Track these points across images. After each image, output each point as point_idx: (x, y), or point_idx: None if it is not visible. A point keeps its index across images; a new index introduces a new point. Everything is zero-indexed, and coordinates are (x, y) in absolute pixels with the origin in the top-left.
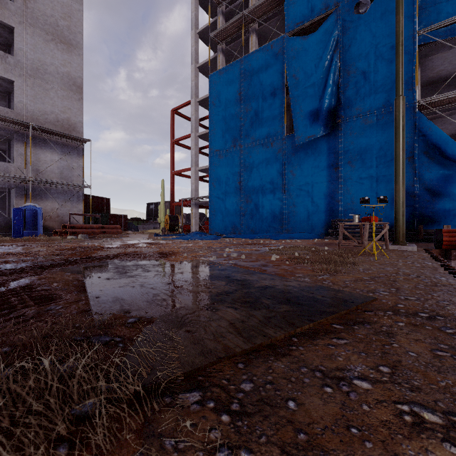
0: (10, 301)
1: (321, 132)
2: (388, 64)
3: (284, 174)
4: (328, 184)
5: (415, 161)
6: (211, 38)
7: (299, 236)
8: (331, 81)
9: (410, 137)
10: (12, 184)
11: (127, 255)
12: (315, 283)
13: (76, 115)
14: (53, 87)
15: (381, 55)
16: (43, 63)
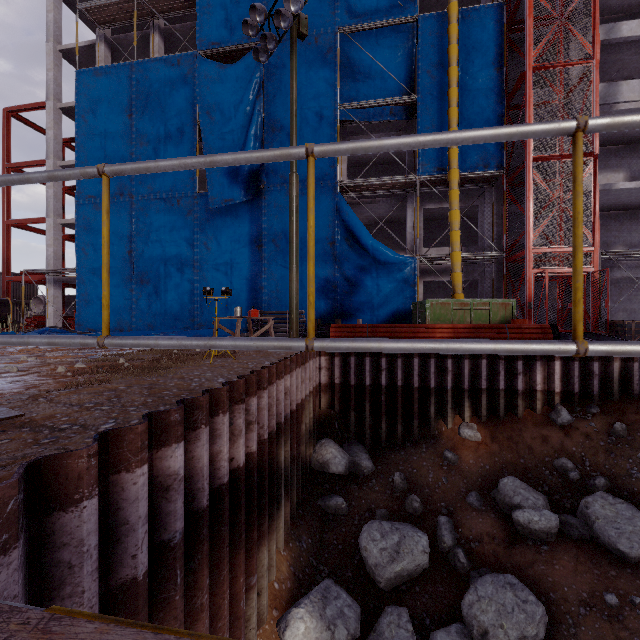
0: None
1: (242, 196)
2: (313, 132)
3: (196, 247)
4: (250, 266)
5: (337, 247)
6: None
7: (210, 334)
8: (253, 134)
9: (332, 220)
10: None
11: None
12: (24, 401)
13: None
14: None
15: (306, 120)
16: None
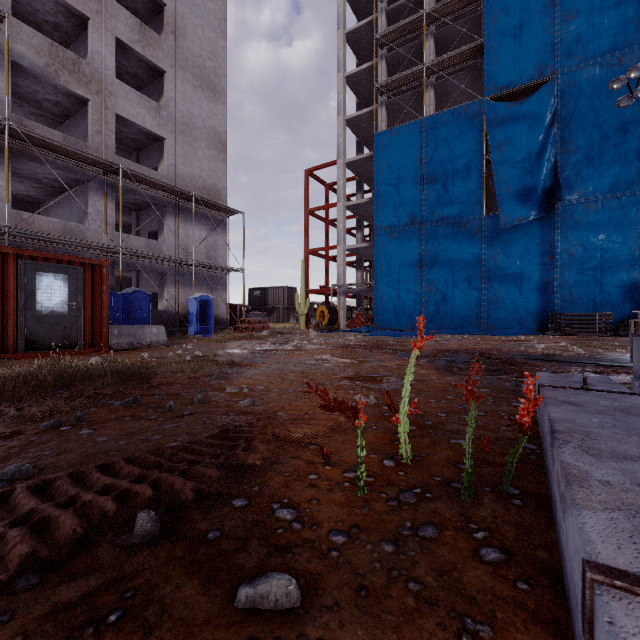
0: None
1: (535, 215)
2: (615, 147)
3: (483, 260)
4: (541, 274)
5: None
6: (360, 84)
7: (514, 332)
8: (548, 159)
9: (639, 227)
10: (165, 268)
11: (468, 351)
12: None
13: (221, 180)
14: (201, 145)
15: (607, 136)
16: (191, 116)
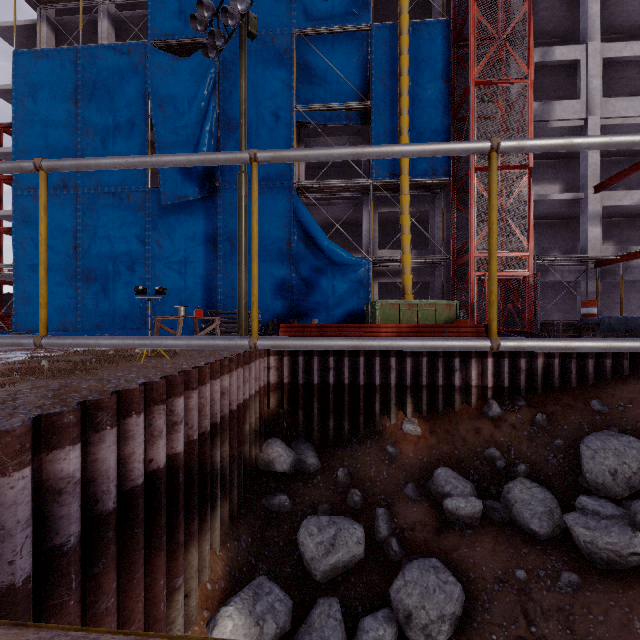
0: None
1: (196, 194)
2: (269, 131)
3: (148, 244)
4: (205, 265)
5: (293, 248)
6: None
7: (161, 334)
8: (208, 130)
9: (289, 221)
10: None
11: None
12: None
13: None
14: None
15: (263, 119)
16: None
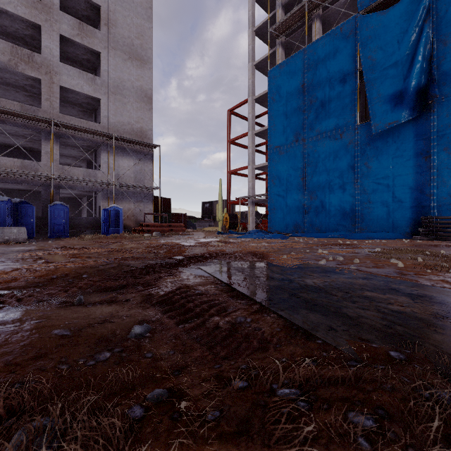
0: (188, 307)
1: (406, 116)
2: None
3: (357, 168)
4: (415, 176)
5: None
6: (267, 34)
7: (379, 236)
8: (421, 56)
9: None
10: (99, 189)
11: (219, 255)
12: None
13: (147, 124)
14: (130, 100)
15: None
16: (122, 80)
